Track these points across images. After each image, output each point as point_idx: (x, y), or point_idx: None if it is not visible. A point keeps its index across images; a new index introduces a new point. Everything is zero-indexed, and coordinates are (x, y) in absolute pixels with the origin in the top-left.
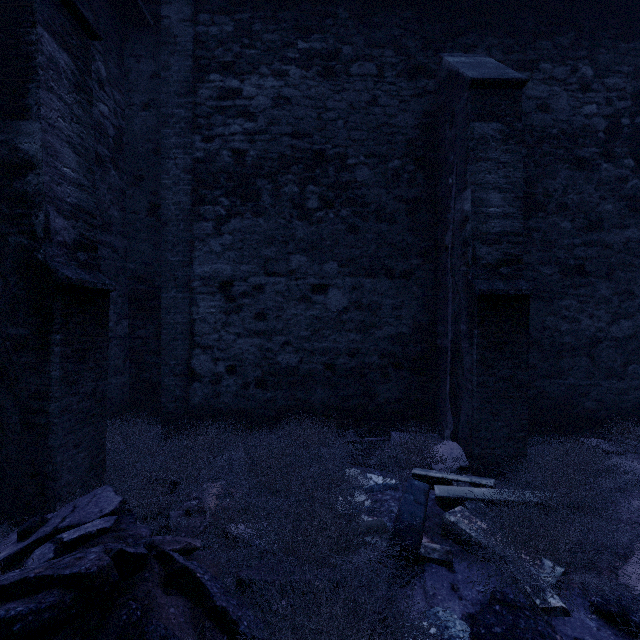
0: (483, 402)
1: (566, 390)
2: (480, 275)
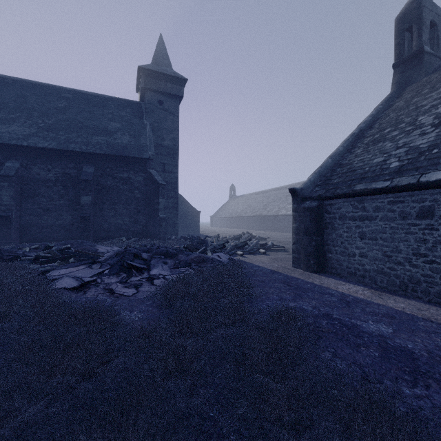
0: (0, 236)
1: (44, 236)
2: (1, 212)
